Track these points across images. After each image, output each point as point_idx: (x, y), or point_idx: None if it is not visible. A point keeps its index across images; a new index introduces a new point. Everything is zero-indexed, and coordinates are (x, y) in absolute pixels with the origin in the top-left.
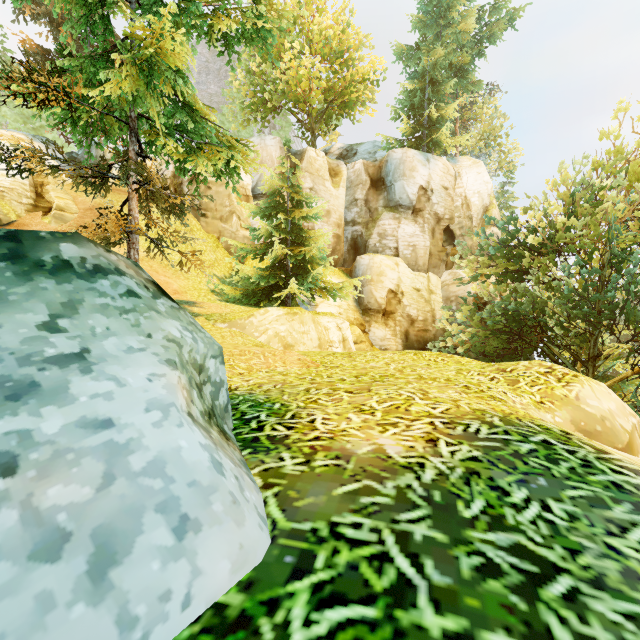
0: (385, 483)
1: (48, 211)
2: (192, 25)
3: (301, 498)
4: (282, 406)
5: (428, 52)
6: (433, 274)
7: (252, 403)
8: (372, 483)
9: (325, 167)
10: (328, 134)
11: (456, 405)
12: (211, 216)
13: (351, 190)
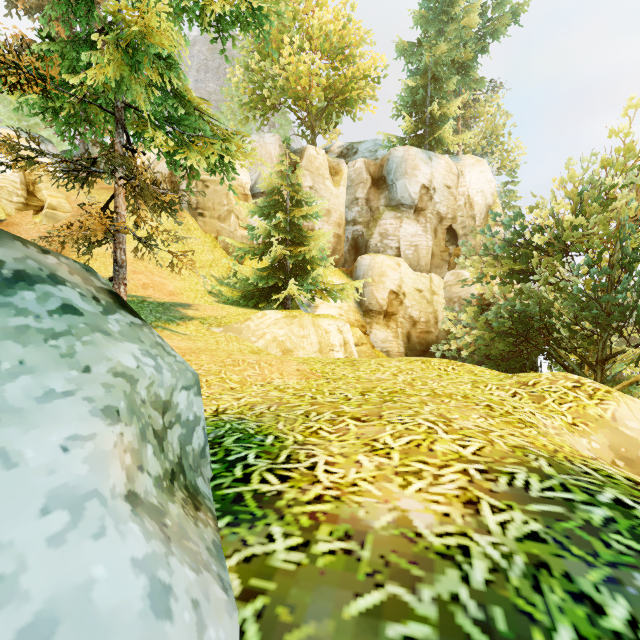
0: (419, 591)
1: (40, 210)
2: (183, 8)
3: (296, 624)
4: (276, 440)
5: (430, 48)
6: (435, 274)
7: (240, 435)
8: (400, 591)
9: (325, 165)
10: (328, 132)
11: (489, 441)
12: (209, 215)
13: (352, 189)
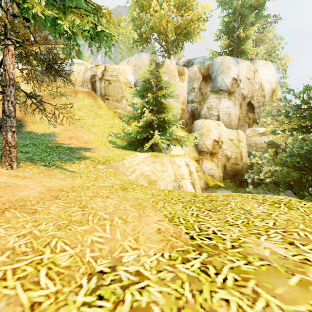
0: None
1: (17, 96)
2: None
3: None
4: None
5: None
6: (240, 130)
7: None
8: None
9: (176, 70)
10: (177, 56)
11: None
12: (111, 99)
13: (191, 83)
